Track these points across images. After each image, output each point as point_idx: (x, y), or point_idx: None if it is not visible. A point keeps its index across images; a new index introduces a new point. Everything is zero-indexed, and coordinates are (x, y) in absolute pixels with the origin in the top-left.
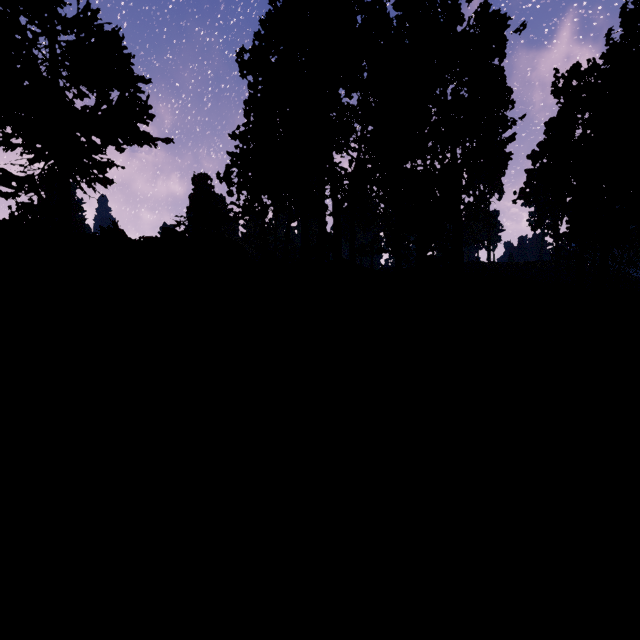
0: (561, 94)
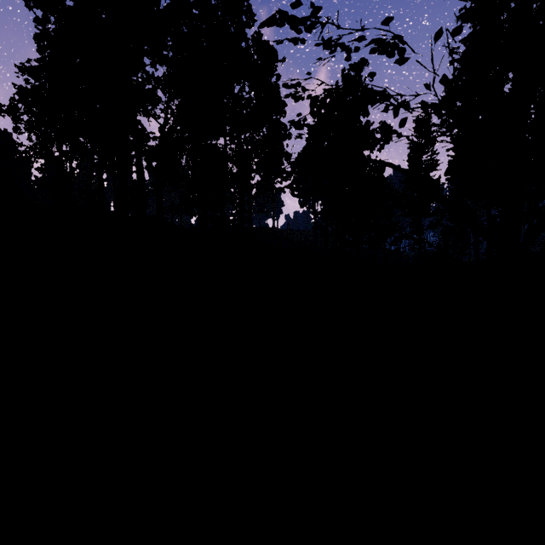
0: (315, 116)
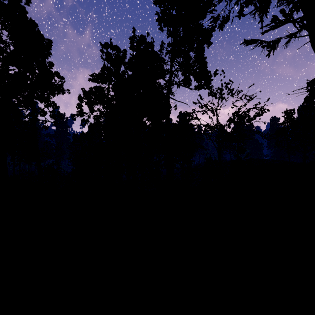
0: None
